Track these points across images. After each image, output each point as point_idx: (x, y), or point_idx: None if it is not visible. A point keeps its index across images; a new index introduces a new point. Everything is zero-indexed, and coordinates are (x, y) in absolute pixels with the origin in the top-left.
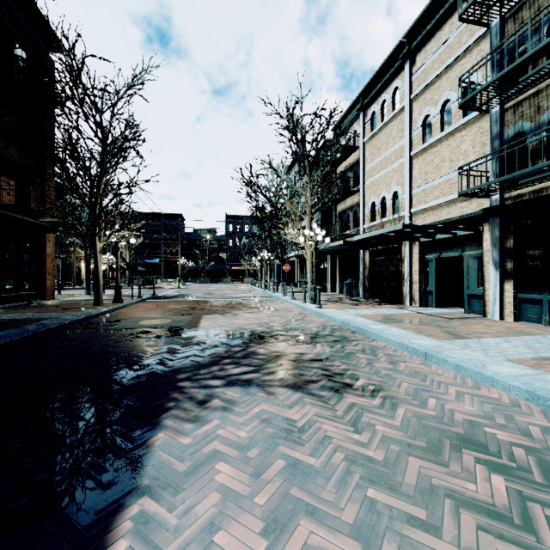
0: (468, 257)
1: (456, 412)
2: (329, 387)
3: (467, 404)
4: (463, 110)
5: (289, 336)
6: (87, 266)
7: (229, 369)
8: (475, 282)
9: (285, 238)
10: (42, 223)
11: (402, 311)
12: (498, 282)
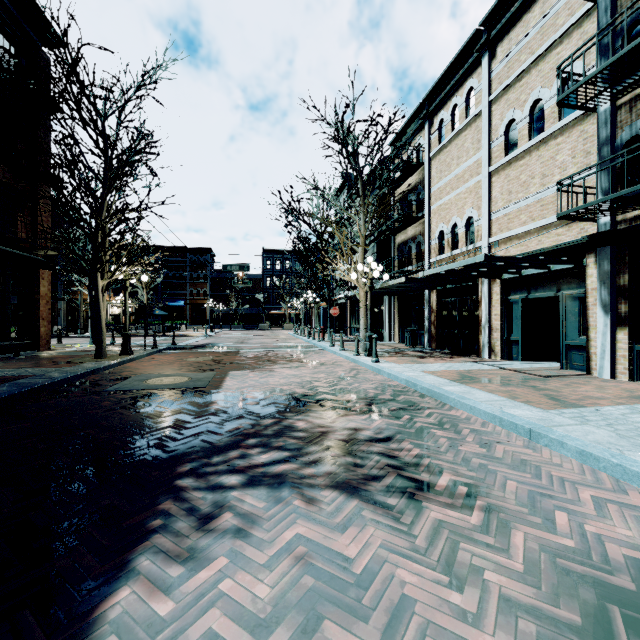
0: (566, 298)
1: (607, 541)
2: (399, 488)
3: (619, 523)
4: (559, 111)
5: (338, 401)
6: (92, 310)
7: (253, 455)
8: (576, 329)
9: (333, 276)
10: (34, 257)
11: (481, 366)
12: (609, 329)
